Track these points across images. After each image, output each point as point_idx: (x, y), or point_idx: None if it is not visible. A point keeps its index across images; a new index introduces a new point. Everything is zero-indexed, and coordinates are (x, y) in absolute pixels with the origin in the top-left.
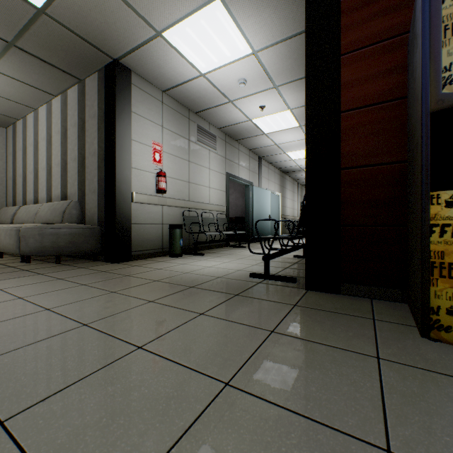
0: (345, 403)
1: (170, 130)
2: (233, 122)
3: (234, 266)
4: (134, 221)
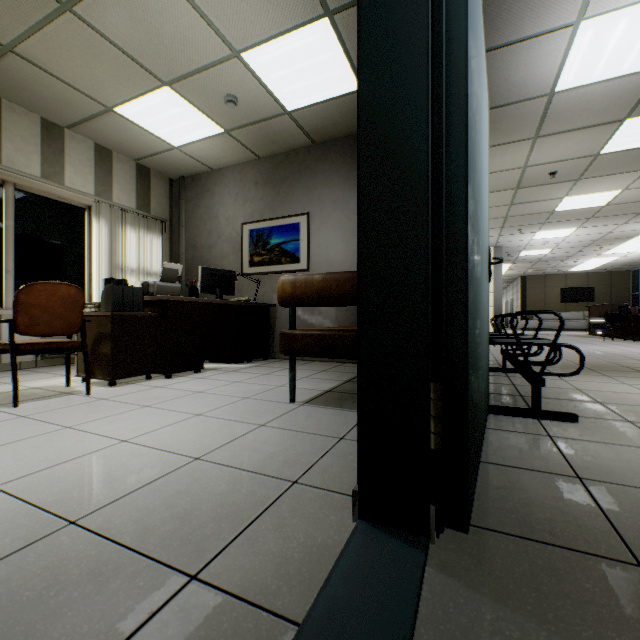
0: None
1: None
2: None
3: (595, 385)
4: None
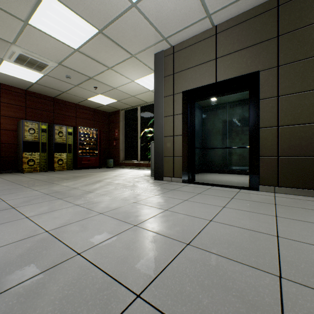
0: (16, 176)
1: None
2: None
3: None
4: None
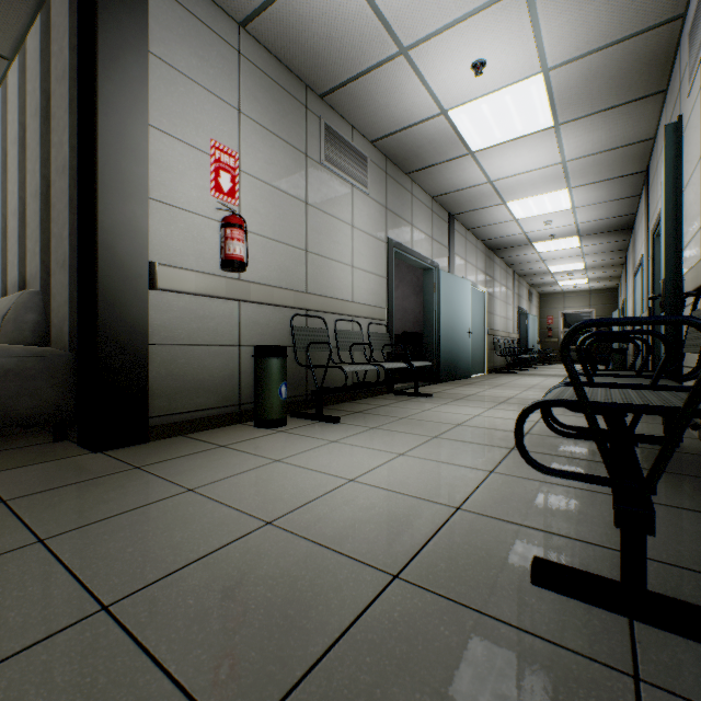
0: None
1: (261, 124)
2: (405, 122)
3: (431, 479)
4: (159, 339)
